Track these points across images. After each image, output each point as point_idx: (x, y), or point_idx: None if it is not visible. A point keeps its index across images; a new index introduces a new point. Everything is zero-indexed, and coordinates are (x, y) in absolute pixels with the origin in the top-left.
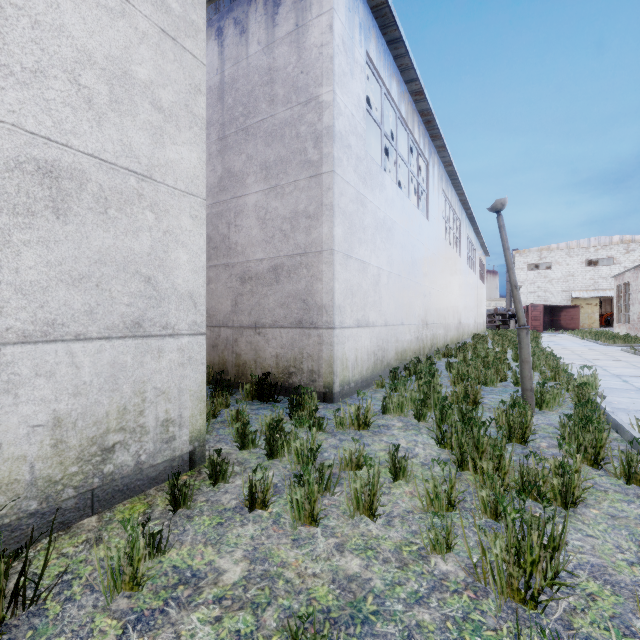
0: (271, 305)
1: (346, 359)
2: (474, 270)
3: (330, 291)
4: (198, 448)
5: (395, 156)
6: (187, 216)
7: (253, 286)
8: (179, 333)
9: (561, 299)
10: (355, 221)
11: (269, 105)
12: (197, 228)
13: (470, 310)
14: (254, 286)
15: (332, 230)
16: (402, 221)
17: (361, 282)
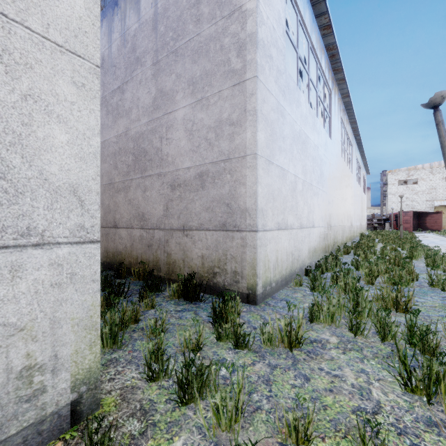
0: (197, 209)
1: (268, 260)
2: (359, 184)
3: (253, 195)
4: (86, 393)
5: (307, 80)
6: (67, 81)
7: (181, 192)
8: (52, 241)
9: (425, 207)
10: (276, 129)
11: (195, 25)
12: (85, 101)
13: (357, 215)
14: (182, 192)
15: (255, 134)
16: (313, 137)
17: (281, 187)
